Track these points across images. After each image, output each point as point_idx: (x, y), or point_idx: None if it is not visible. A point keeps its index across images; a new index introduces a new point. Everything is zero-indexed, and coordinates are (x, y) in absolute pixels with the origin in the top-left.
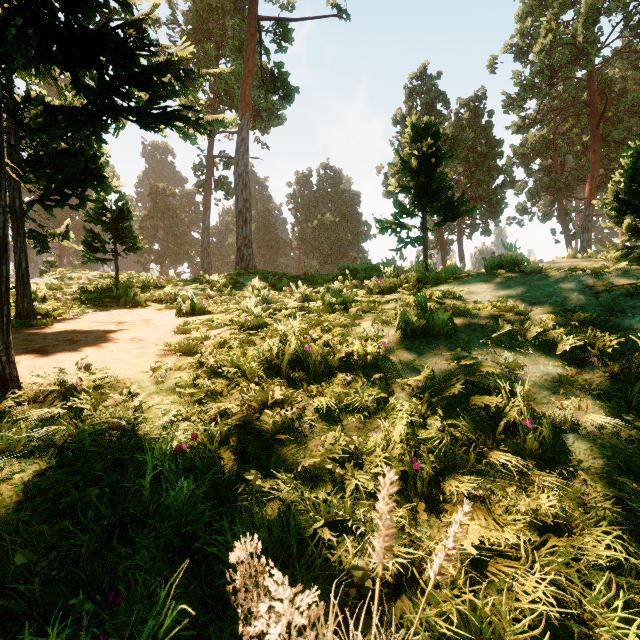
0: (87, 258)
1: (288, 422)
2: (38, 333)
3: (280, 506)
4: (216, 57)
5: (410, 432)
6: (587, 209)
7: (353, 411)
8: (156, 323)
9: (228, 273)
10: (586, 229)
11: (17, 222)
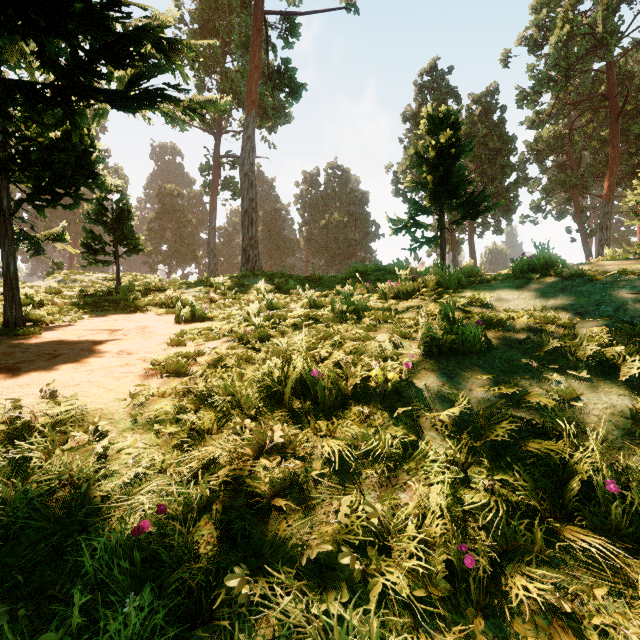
0: (88, 260)
1: (290, 477)
2: (21, 344)
3: (275, 630)
4: (223, 56)
5: (450, 494)
6: (606, 206)
7: (373, 458)
8: (152, 331)
9: (234, 275)
10: (605, 227)
11: (5, 223)
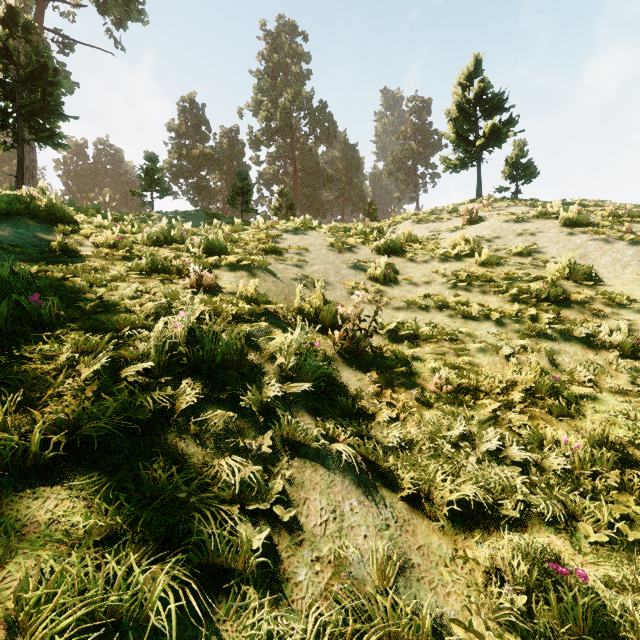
0: None
1: None
2: None
3: None
4: None
5: None
6: None
7: None
8: None
9: None
10: None
11: None
